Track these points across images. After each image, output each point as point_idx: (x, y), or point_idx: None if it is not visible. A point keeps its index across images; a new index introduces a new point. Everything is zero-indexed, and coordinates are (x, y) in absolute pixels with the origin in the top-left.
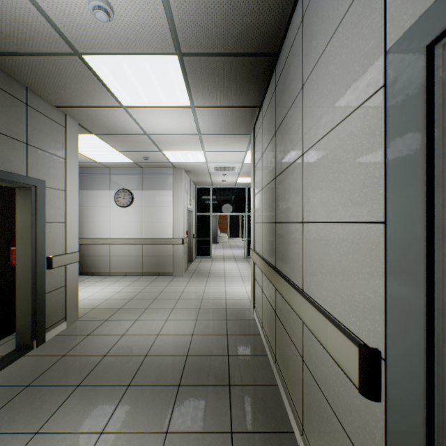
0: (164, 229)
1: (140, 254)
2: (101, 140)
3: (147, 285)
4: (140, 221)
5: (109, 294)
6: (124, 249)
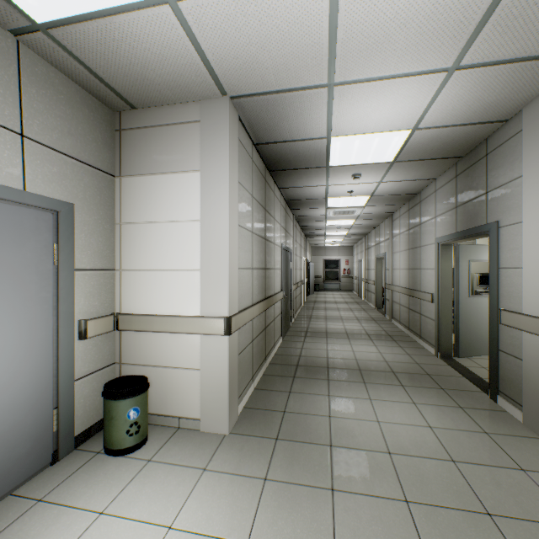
0: None
1: None
2: None
3: None
4: None
5: None
6: None
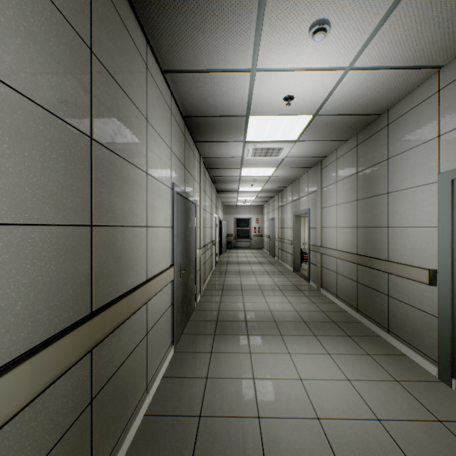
0: None
1: None
2: None
3: None
4: None
5: None
6: None
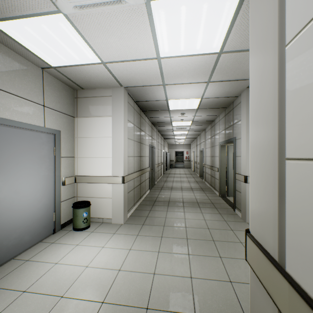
0: None
1: None
2: None
3: None
4: None
5: None
6: None
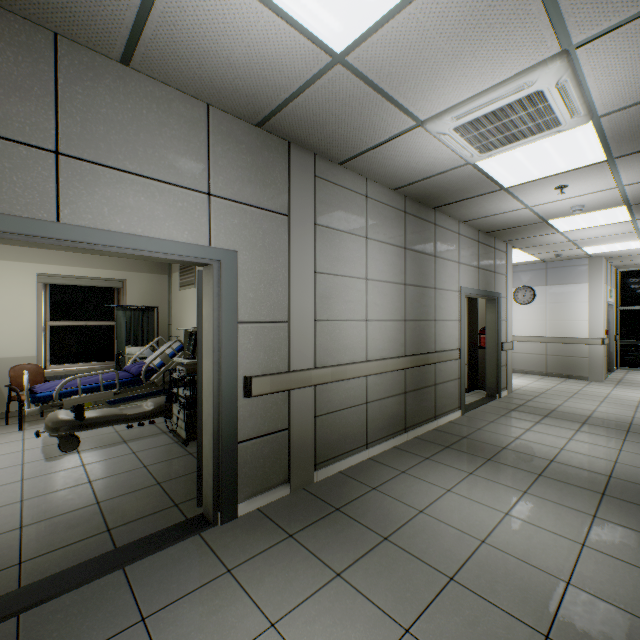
0: (575, 327)
1: (542, 352)
2: (519, 251)
3: (557, 383)
4: (542, 319)
5: (522, 383)
6: (523, 347)
